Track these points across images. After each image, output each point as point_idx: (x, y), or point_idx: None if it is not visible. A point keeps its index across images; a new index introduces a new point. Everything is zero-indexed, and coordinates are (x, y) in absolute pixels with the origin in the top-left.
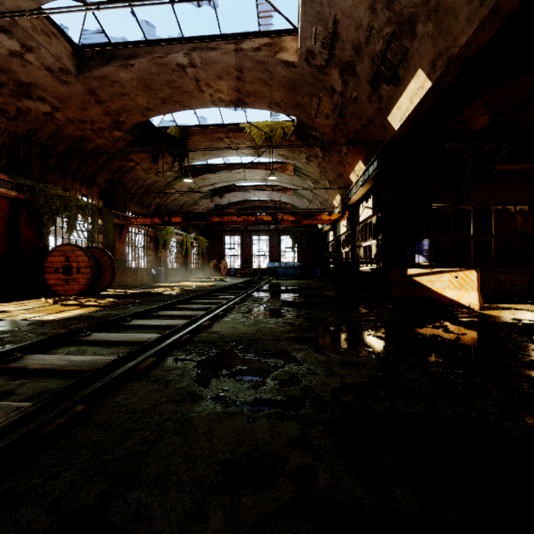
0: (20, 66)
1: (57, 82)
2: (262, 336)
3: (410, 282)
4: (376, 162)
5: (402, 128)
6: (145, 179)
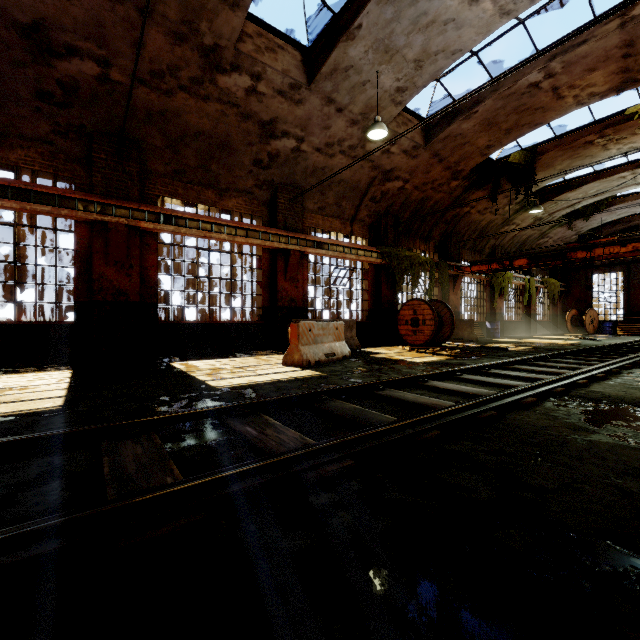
0: (386, 159)
1: (409, 159)
2: None
3: None
4: None
5: None
6: (479, 222)
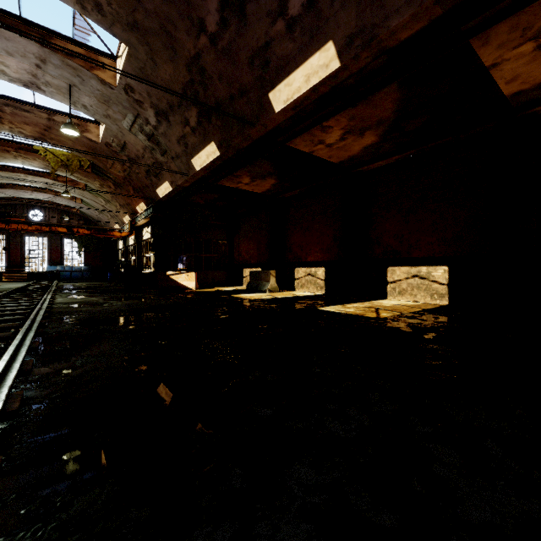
0: None
1: None
2: (90, 301)
3: (168, 278)
4: (152, 209)
5: (164, 197)
6: None
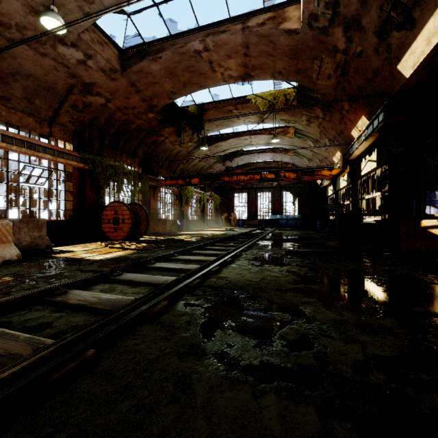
0: (84, 71)
1: (109, 79)
2: (267, 285)
3: (424, 234)
4: (382, 114)
5: (415, 74)
6: (172, 150)
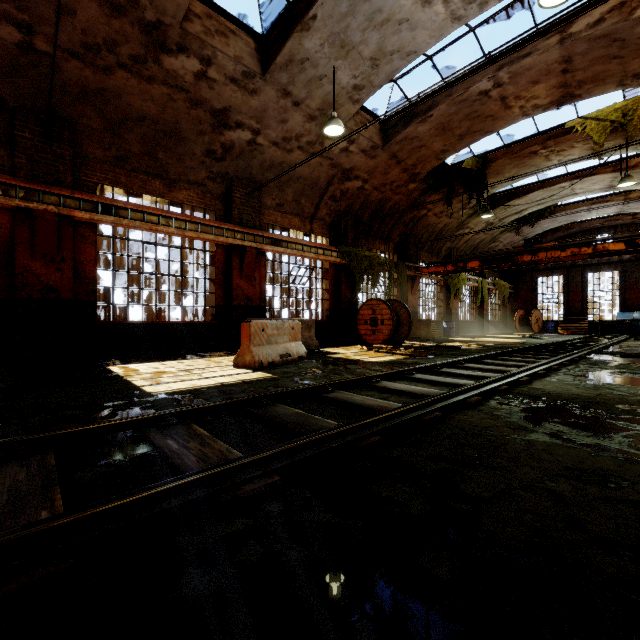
0: (345, 158)
1: (368, 159)
2: (606, 401)
3: None
4: None
5: None
6: (436, 224)
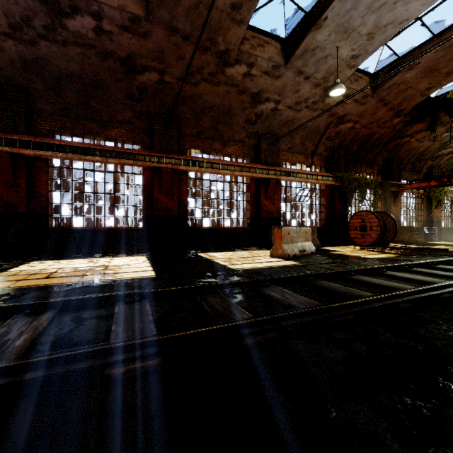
0: (340, 108)
1: (359, 105)
2: None
3: None
4: None
5: None
6: (418, 148)
